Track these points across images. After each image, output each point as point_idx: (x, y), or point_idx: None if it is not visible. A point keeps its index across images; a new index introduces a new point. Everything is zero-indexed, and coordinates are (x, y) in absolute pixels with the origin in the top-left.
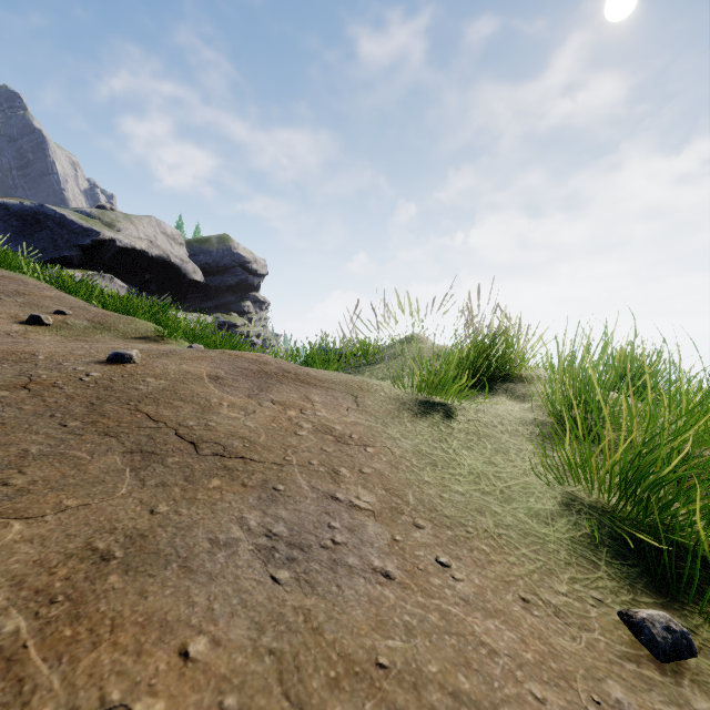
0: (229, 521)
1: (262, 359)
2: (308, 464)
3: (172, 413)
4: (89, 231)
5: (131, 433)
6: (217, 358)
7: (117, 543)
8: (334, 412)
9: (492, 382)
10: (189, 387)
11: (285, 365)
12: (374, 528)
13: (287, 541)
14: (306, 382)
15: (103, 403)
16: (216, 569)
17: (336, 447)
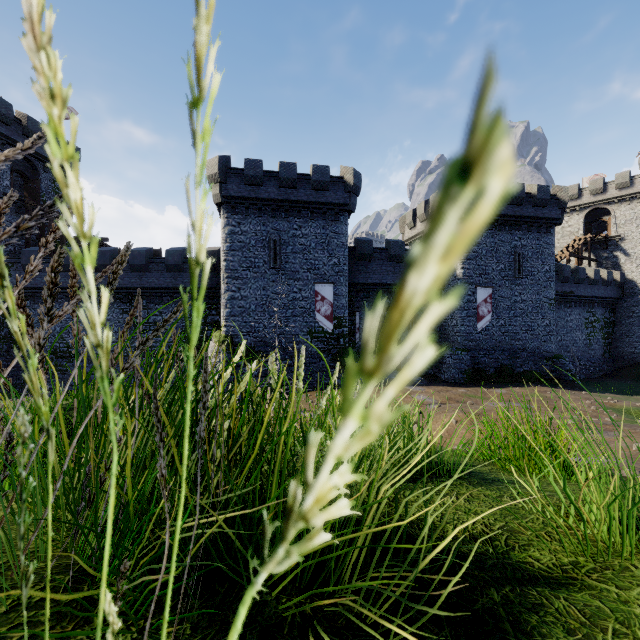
0: None
1: None
2: None
3: None
4: None
5: None
6: None
7: None
8: None
9: None
10: None
11: None
12: None
13: None
14: None
15: None
16: None
17: None
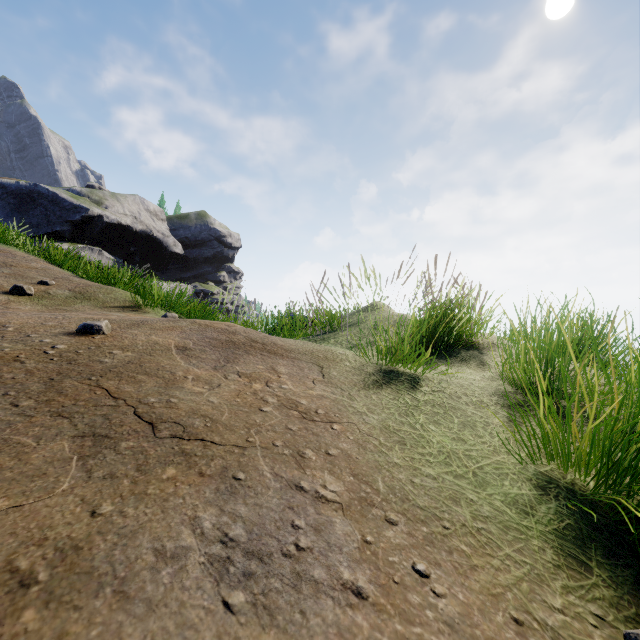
0: (180, 523)
1: (231, 329)
2: (272, 445)
3: (134, 388)
4: (79, 208)
5: (86, 412)
6: (187, 328)
7: (43, 559)
8: (300, 384)
9: (451, 349)
10: (155, 359)
11: (253, 334)
12: (342, 526)
13: (245, 549)
14: (273, 352)
15: (63, 378)
16: (158, 594)
17: (302, 425)
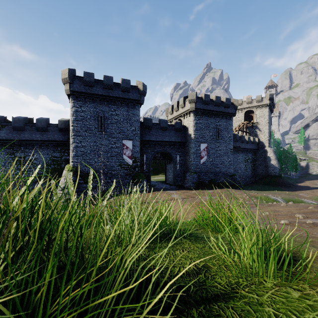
0: None
1: None
2: None
3: None
4: None
5: None
6: None
7: None
8: None
9: None
10: None
11: None
12: None
13: None
14: None
15: None
16: None
17: None
